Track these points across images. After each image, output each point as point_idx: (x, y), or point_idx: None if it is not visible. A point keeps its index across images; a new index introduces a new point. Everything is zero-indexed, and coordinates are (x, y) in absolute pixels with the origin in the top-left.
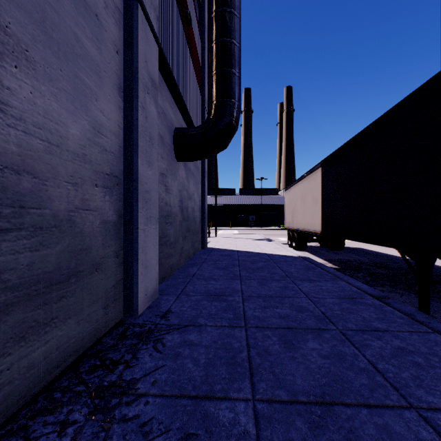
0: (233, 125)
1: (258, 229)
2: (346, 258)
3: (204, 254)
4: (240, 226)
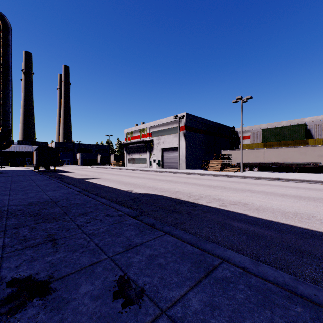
0: (11, 145)
1: (30, 166)
2: (46, 170)
3: (1, 170)
4: (17, 165)
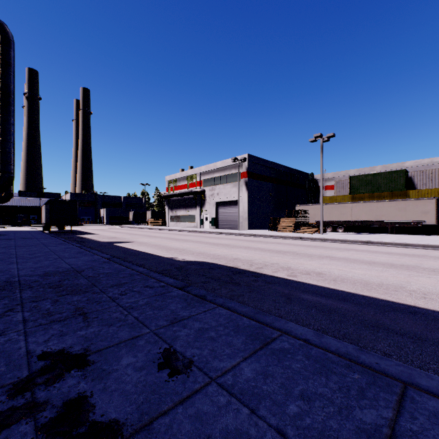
0: (11, 197)
1: (36, 226)
2: (59, 231)
3: None
4: (19, 224)
